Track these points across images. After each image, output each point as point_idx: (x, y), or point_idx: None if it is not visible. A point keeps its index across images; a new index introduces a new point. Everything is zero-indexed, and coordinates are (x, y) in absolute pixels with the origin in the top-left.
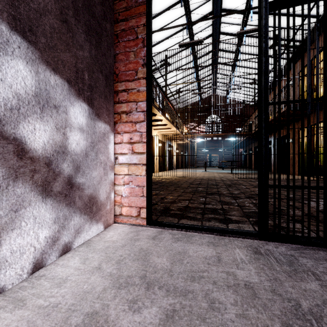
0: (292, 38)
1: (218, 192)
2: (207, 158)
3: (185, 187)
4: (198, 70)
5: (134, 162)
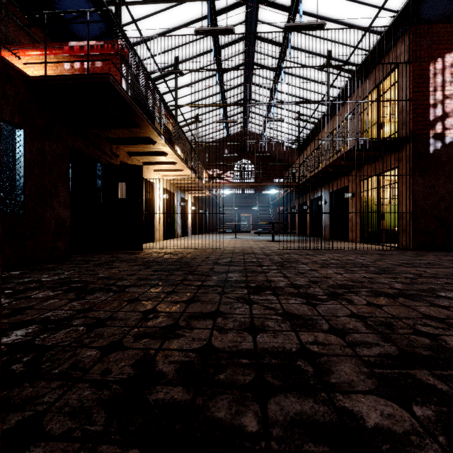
0: (348, 59)
1: (269, 283)
2: (236, 219)
3: (204, 273)
4: (226, 74)
5: None
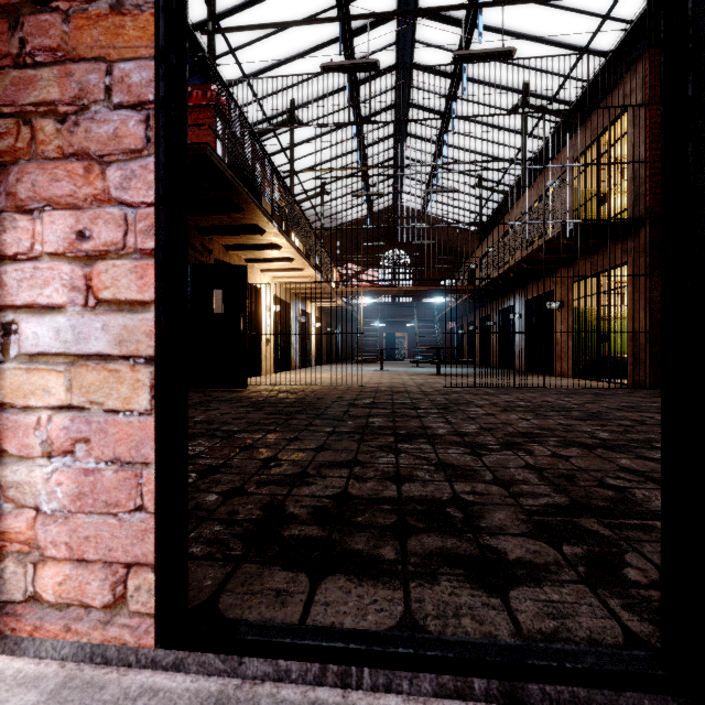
0: (555, 94)
1: (425, 430)
2: (383, 342)
3: (336, 417)
4: (367, 130)
5: (98, 350)
